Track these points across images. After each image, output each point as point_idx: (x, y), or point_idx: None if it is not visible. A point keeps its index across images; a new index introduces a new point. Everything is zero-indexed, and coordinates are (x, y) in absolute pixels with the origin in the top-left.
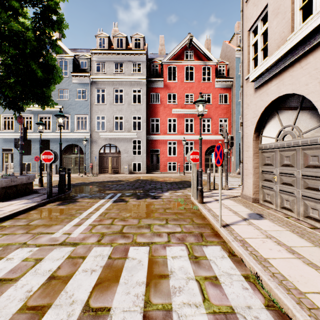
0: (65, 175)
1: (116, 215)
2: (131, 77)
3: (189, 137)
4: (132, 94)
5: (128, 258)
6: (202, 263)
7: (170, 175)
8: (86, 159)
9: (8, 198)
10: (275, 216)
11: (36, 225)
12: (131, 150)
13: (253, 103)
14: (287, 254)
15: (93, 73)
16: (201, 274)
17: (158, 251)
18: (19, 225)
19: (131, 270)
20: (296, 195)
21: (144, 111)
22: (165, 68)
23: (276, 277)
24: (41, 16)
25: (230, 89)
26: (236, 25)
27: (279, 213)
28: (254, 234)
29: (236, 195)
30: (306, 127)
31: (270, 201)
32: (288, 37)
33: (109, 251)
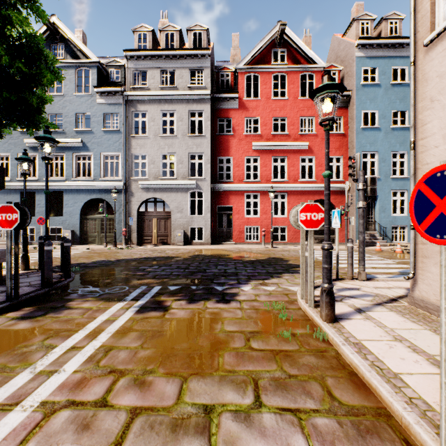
0: None
1: (128, 358)
2: (188, 92)
3: (280, 186)
4: (189, 120)
5: None
6: None
7: (250, 247)
8: (117, 222)
9: None
10: None
11: None
12: (188, 207)
13: None
14: None
15: (128, 87)
16: None
17: None
18: None
19: None
20: None
21: (207, 145)
22: (241, 77)
23: None
24: None
25: (345, 109)
26: (354, 8)
27: None
28: None
29: (393, 296)
30: None
31: None
32: None
33: None
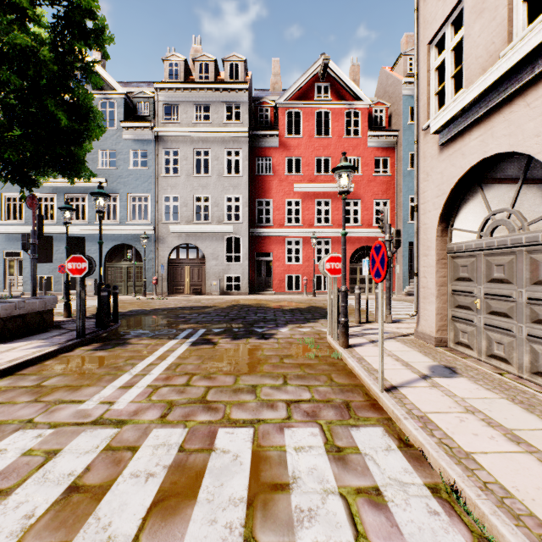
0: (109, 298)
1: (195, 368)
2: (224, 129)
3: (323, 231)
4: (225, 159)
5: (215, 450)
6: (351, 460)
7: (291, 297)
8: (146, 270)
9: (9, 338)
10: (478, 372)
11: (54, 386)
12: (224, 254)
13: (437, 171)
14: (507, 445)
15: (158, 122)
16: (349, 483)
17: (270, 437)
18: (24, 387)
19: (219, 475)
20: (516, 333)
21: (245, 187)
22: (282, 113)
23: (491, 491)
24: (66, 20)
25: (393, 149)
26: (404, 39)
27: (484, 366)
28: (444, 405)
29: (406, 333)
30: (534, 212)
31: (467, 343)
32: (503, 51)
33: (180, 437)
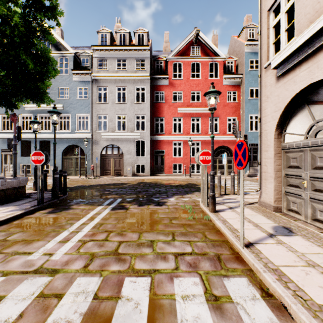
0: (62, 178)
1: (112, 227)
2: (134, 74)
3: (196, 137)
4: (135, 92)
5: (121, 298)
6: (226, 309)
7: (176, 177)
8: (87, 161)
9: None
10: (307, 231)
11: (14, 240)
12: (134, 151)
13: (275, 95)
14: None
15: (94, 70)
16: None
17: (163, 286)
18: None
19: None
20: None
21: (148, 110)
22: (170, 64)
23: None
24: None
25: (239, 86)
26: (245, 18)
27: (311, 227)
28: (290, 259)
29: (252, 202)
30: None
31: (296, 210)
32: None
33: (96, 285)
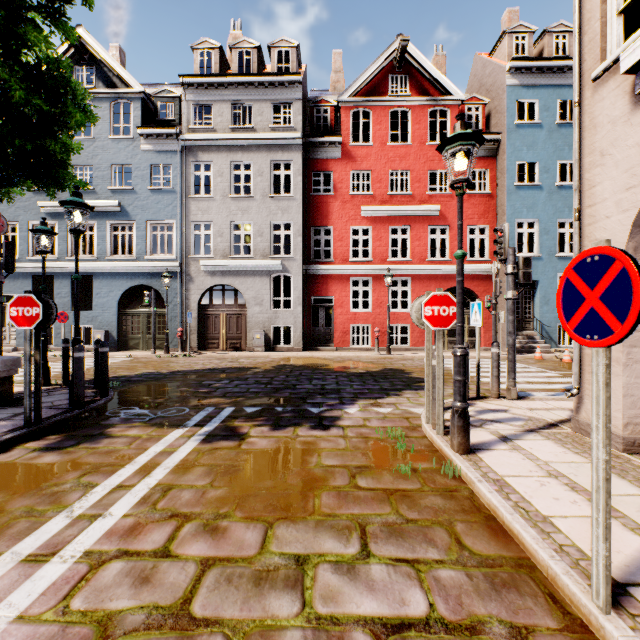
0: None
1: (194, 499)
2: (270, 135)
3: (400, 268)
4: (271, 174)
5: None
6: None
7: (357, 354)
8: (170, 319)
9: None
10: None
11: None
12: (270, 298)
13: (628, 144)
14: None
15: (185, 128)
16: None
17: None
18: None
19: None
20: None
21: (298, 210)
22: (346, 114)
23: None
24: None
25: (493, 158)
26: (505, 16)
27: None
28: None
29: (553, 421)
30: None
31: None
32: None
33: None
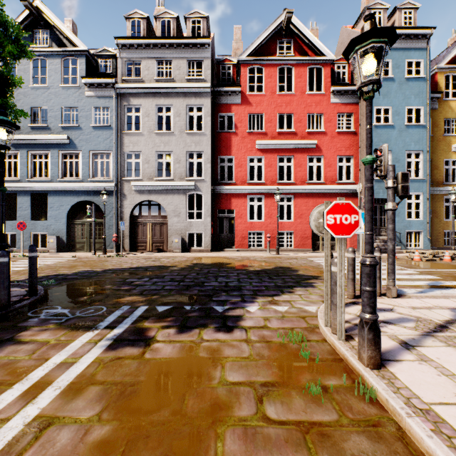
0: None
1: (71, 446)
2: (185, 84)
3: (286, 188)
4: (187, 115)
5: None
6: None
7: (253, 254)
8: (108, 227)
9: None
10: None
11: None
12: (186, 211)
13: None
14: None
15: (120, 79)
16: None
17: None
18: None
19: None
20: None
21: (207, 143)
22: (244, 70)
23: None
24: None
25: (356, 105)
26: None
27: None
28: None
29: (441, 322)
30: None
31: None
32: None
33: None
